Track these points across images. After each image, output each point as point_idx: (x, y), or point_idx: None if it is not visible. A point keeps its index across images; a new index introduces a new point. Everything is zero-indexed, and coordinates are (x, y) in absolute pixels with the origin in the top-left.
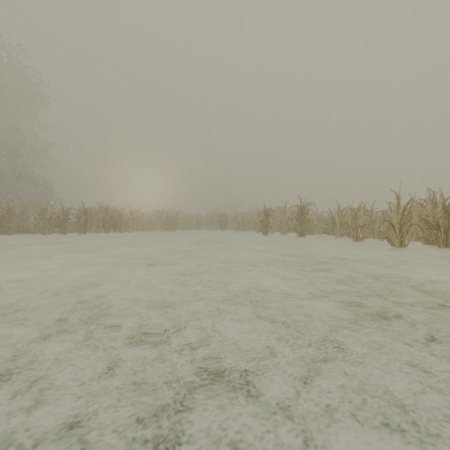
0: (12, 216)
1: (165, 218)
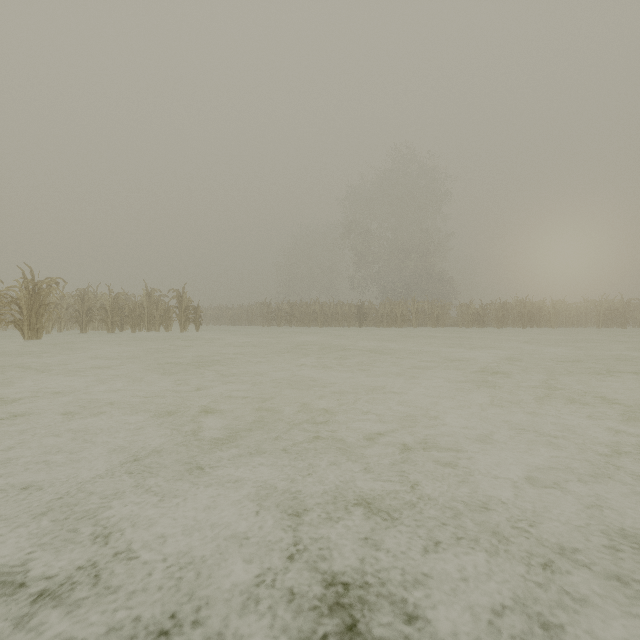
0: (443, 312)
1: (605, 310)
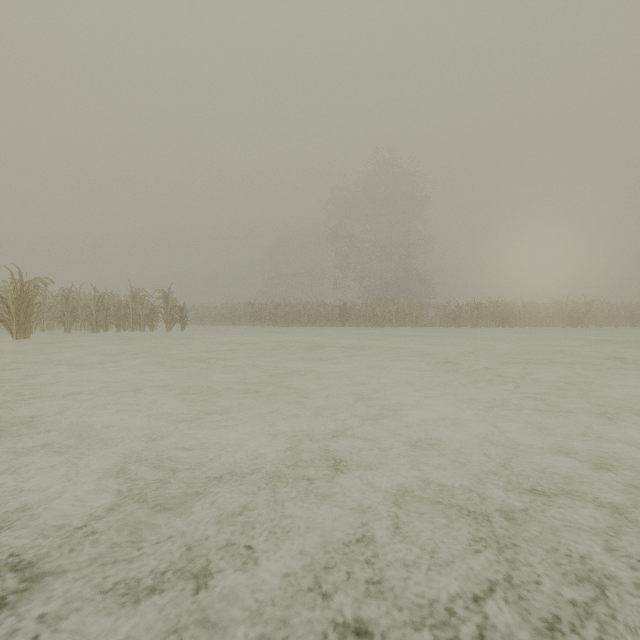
0: (422, 312)
1: (570, 310)
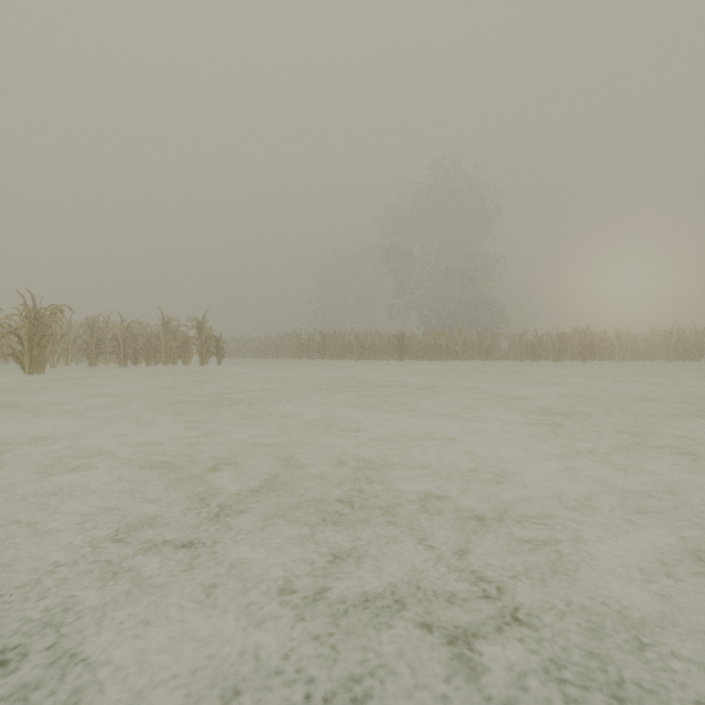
0: (494, 344)
1: (675, 341)
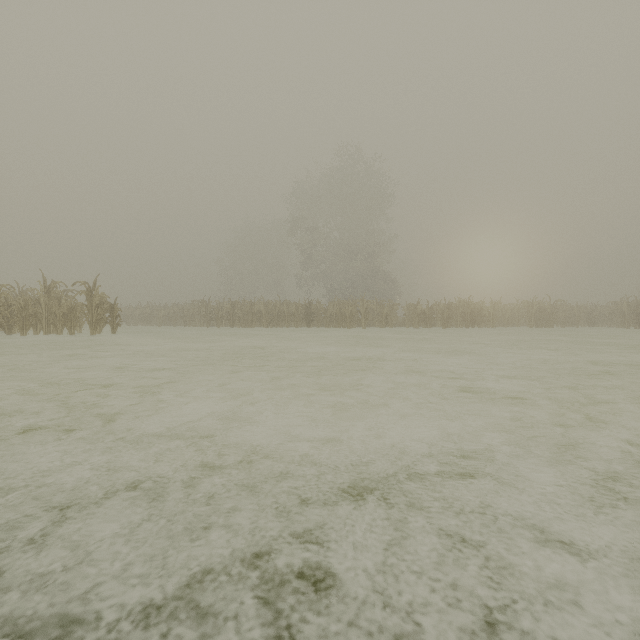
0: (392, 312)
1: (536, 311)
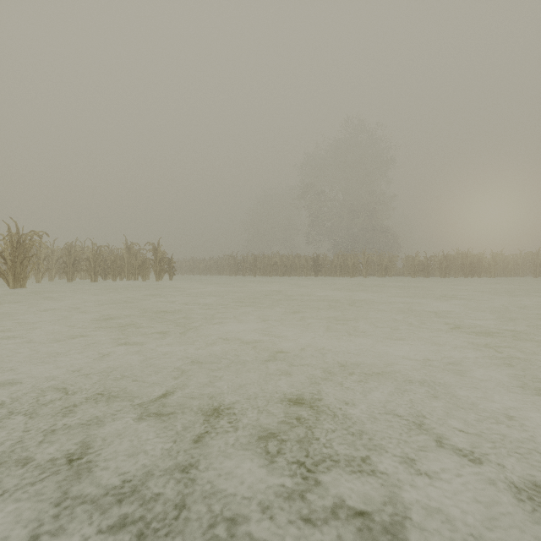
0: (391, 263)
1: None
